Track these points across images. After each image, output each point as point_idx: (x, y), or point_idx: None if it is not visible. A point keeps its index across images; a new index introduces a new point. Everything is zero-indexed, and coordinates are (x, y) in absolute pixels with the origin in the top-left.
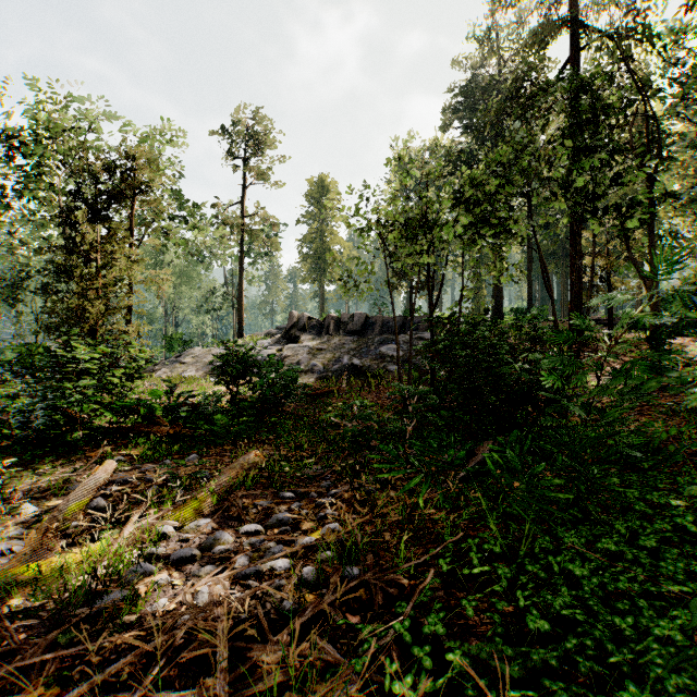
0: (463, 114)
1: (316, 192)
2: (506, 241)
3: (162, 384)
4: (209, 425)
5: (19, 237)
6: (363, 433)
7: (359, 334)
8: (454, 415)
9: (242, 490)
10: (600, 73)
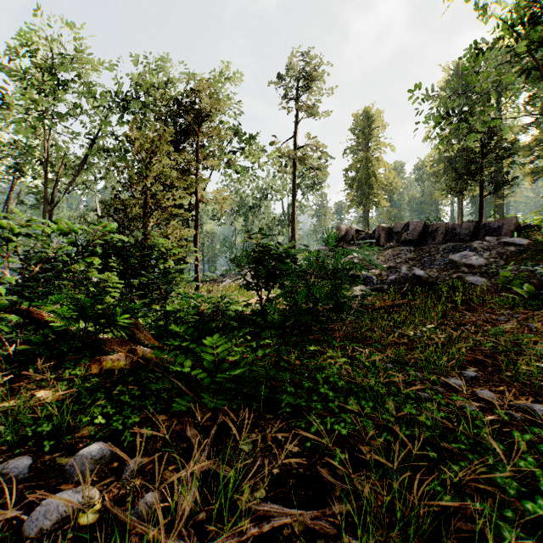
0: None
1: (361, 124)
2: None
3: (218, 292)
4: None
5: None
6: None
7: (416, 244)
8: None
9: None
10: None
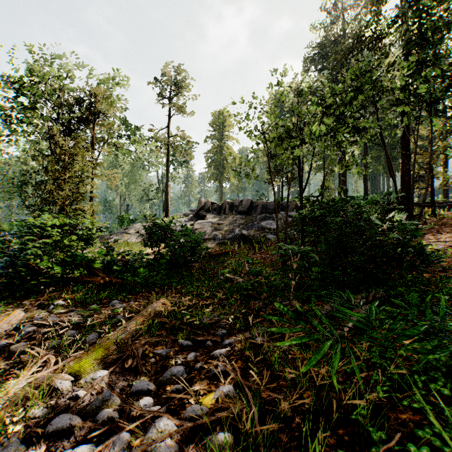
0: (317, 63)
1: (217, 121)
2: (357, 141)
3: None
4: (135, 276)
5: (26, 153)
6: (253, 287)
7: (246, 214)
8: (322, 271)
9: (146, 336)
10: (436, 5)
